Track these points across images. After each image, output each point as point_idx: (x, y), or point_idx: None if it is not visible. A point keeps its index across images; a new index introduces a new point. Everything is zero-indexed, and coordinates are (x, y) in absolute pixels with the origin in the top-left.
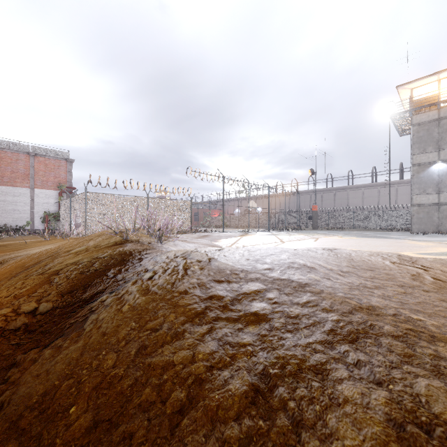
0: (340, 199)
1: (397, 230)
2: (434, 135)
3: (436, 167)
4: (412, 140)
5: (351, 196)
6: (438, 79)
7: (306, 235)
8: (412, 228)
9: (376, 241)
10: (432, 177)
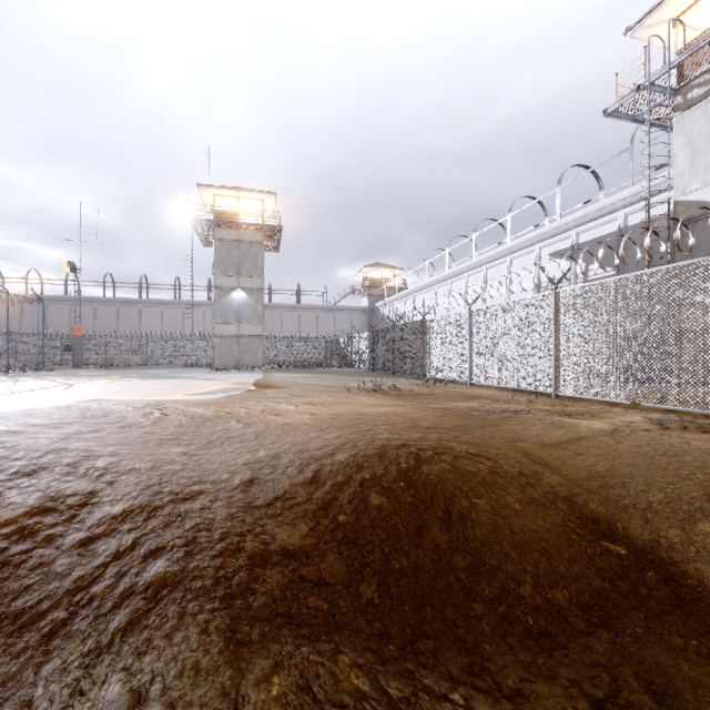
0: (128, 318)
1: (200, 366)
2: (235, 257)
3: (237, 295)
4: (214, 256)
5: (146, 315)
6: (239, 197)
7: (54, 381)
8: (214, 364)
9: (159, 383)
10: (233, 305)
